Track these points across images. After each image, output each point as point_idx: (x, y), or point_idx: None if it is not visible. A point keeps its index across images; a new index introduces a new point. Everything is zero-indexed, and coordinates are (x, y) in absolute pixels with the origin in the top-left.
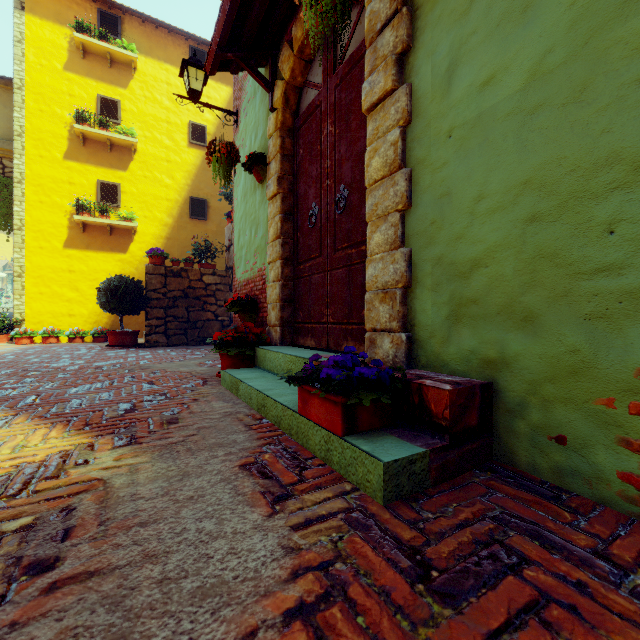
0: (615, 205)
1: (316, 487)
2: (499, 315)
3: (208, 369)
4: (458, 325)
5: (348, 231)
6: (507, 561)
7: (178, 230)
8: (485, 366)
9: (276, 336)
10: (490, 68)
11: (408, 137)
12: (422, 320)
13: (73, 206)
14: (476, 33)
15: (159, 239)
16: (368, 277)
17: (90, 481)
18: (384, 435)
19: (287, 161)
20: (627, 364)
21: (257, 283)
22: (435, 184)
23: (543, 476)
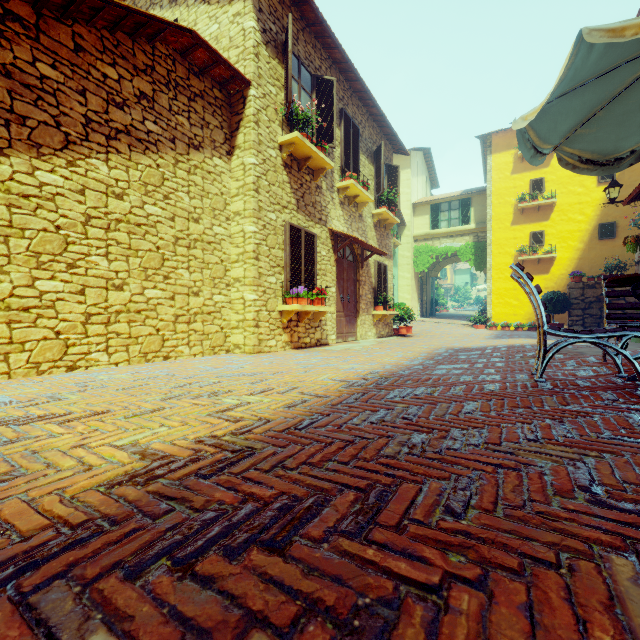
0: None
1: None
2: None
3: None
4: None
5: None
6: None
7: (588, 251)
8: None
9: None
10: None
11: None
12: None
13: (516, 252)
14: None
15: (572, 260)
16: None
17: None
18: None
19: None
20: None
21: None
22: None
23: None
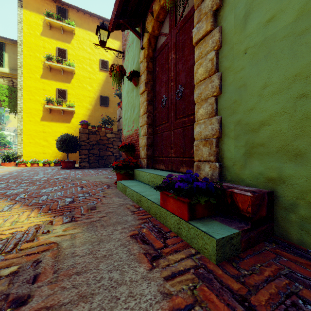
0: None
1: (174, 251)
2: (278, 153)
3: (110, 180)
4: (251, 158)
5: (183, 109)
6: (305, 309)
7: (94, 112)
8: (268, 182)
9: (144, 163)
10: (272, 11)
11: (219, 56)
12: (228, 155)
13: (45, 101)
14: None
15: (85, 116)
16: (196, 132)
17: (50, 243)
18: (211, 220)
19: (150, 74)
20: None
21: (134, 137)
22: (236, 80)
23: (308, 247)
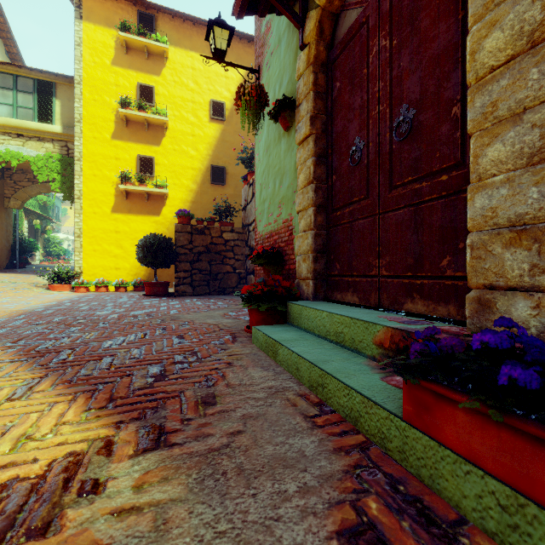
0: None
1: None
2: None
3: (233, 321)
4: None
5: (414, 161)
6: None
7: (201, 194)
8: None
9: (308, 290)
10: None
11: None
12: None
13: (118, 177)
14: None
15: (186, 203)
16: (474, 211)
17: None
18: None
19: (320, 99)
20: None
21: (282, 235)
22: None
23: None
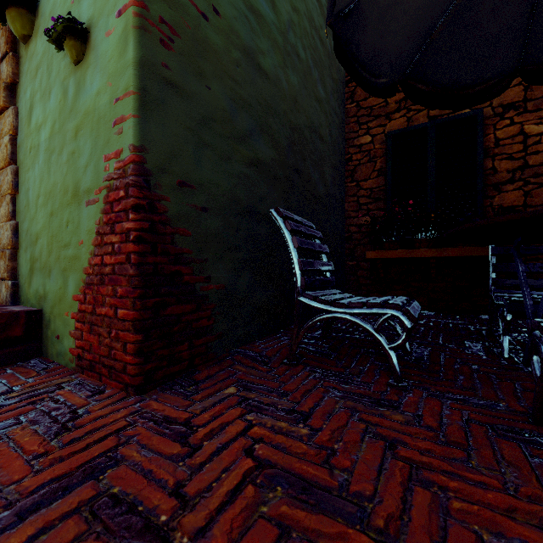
0: (68, 213)
1: None
2: (44, 268)
3: None
4: (33, 275)
5: None
6: None
7: None
8: (40, 300)
9: None
10: (42, 118)
11: (18, 144)
12: (22, 271)
13: None
14: (38, 93)
15: None
16: None
17: None
18: None
19: None
20: (71, 293)
21: None
22: (26, 181)
23: (54, 359)
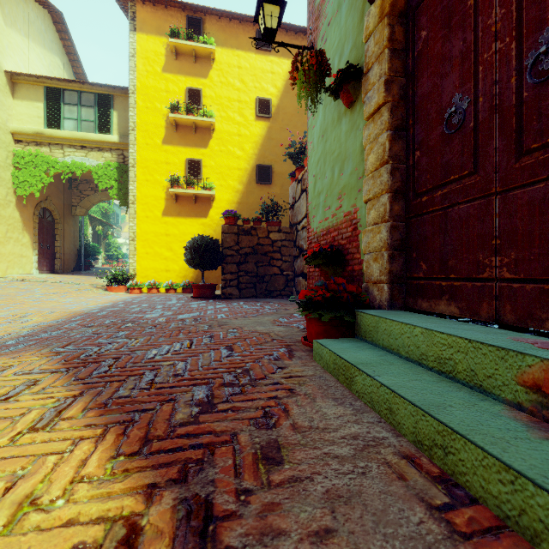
0: None
1: None
2: None
3: (286, 330)
4: None
5: None
6: None
7: (247, 195)
8: None
9: (381, 296)
10: None
11: None
12: None
13: (168, 181)
14: None
15: (232, 204)
16: None
17: None
18: None
19: (397, 58)
20: None
21: (343, 230)
22: None
23: None
